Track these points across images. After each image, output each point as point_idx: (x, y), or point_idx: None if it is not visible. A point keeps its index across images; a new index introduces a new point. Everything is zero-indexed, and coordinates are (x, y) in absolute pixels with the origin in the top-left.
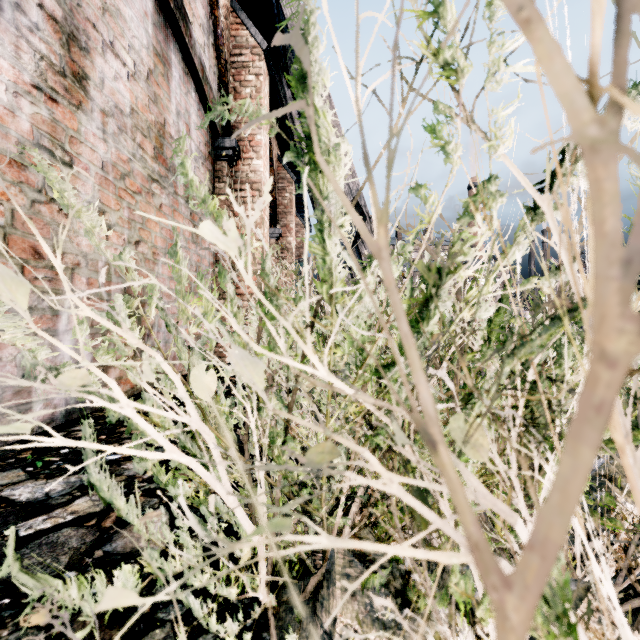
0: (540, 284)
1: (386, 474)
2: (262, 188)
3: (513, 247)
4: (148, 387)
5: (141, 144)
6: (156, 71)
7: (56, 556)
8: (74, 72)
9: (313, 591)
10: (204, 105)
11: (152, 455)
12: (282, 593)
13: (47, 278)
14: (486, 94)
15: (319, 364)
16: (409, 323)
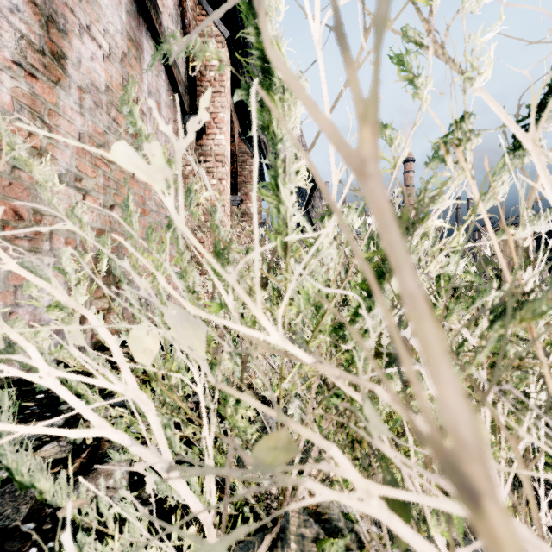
0: (516, 235)
1: (361, 483)
2: (224, 160)
3: (488, 194)
4: (76, 351)
5: (115, 119)
6: (129, 54)
7: (17, 506)
8: (53, 51)
9: (267, 550)
10: (173, 86)
11: (75, 433)
12: (236, 550)
13: (27, 237)
14: (463, 16)
15: (271, 328)
16: None
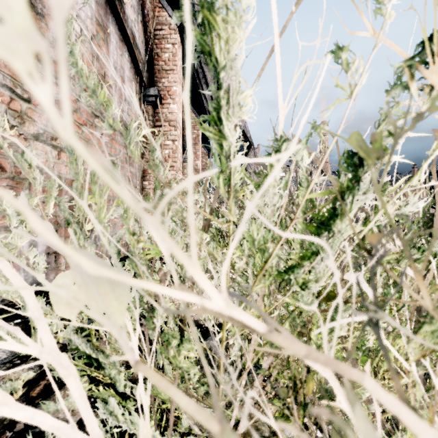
0: None
1: None
2: (177, 125)
3: None
4: None
5: (86, 89)
6: (98, 36)
7: None
8: None
9: None
10: (135, 64)
11: None
12: None
13: (9, 186)
14: None
15: (212, 289)
16: (319, 220)
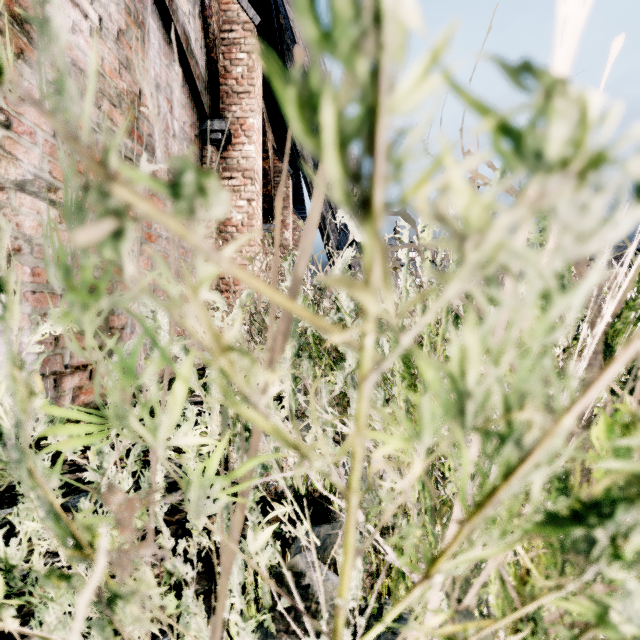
0: None
1: None
2: (255, 176)
3: None
4: None
5: (109, 114)
6: (129, 33)
7: None
8: (12, 11)
9: None
10: (189, 82)
11: None
12: None
13: None
14: None
15: None
16: None
